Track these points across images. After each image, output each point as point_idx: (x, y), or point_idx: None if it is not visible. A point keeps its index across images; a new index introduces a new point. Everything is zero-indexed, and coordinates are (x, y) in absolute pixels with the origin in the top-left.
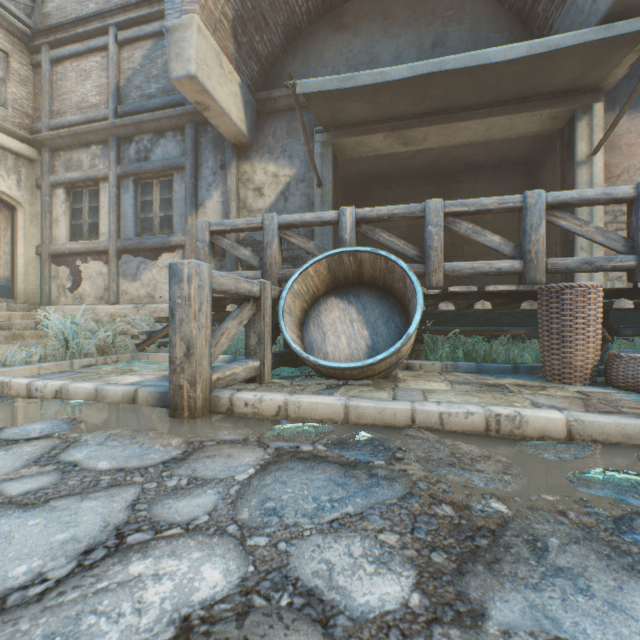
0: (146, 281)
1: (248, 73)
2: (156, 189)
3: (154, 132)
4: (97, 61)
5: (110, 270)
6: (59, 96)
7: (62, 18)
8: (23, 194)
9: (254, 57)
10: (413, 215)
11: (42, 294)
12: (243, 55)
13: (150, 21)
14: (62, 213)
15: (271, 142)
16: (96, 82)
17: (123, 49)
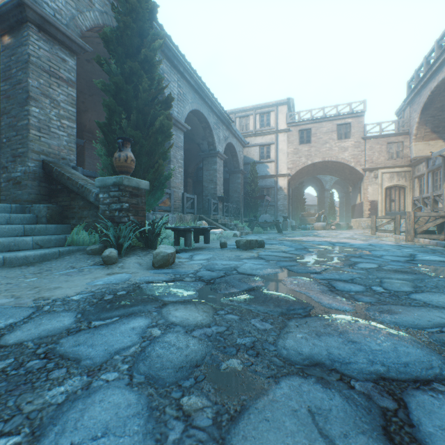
0: None
1: None
2: (437, 174)
3: None
4: None
5: None
6: None
7: None
8: (406, 183)
9: None
10: (441, 193)
11: None
12: (441, 132)
13: None
14: (416, 187)
15: None
16: None
17: None
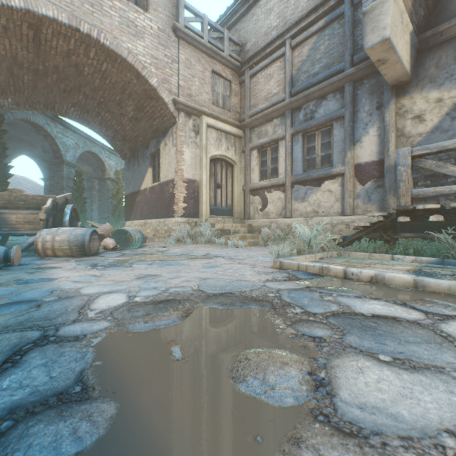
0: (311, 201)
1: (415, 20)
2: (317, 137)
3: (317, 98)
4: (276, 66)
5: (286, 196)
6: (253, 96)
7: (255, 49)
8: (236, 157)
9: (422, 4)
10: None
11: (245, 213)
12: (415, 6)
13: (314, 23)
14: (255, 165)
15: (432, 72)
16: (276, 79)
17: (294, 51)
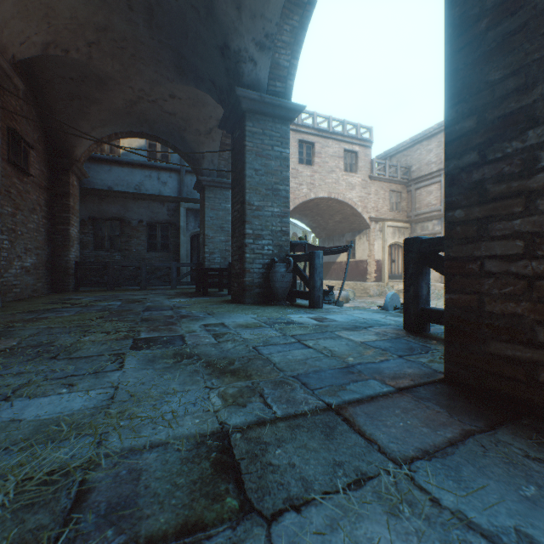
0: None
1: None
2: None
3: None
4: (434, 187)
5: None
6: (417, 202)
7: (419, 172)
8: None
9: None
10: None
11: None
12: None
13: None
14: None
15: None
16: (434, 195)
17: None
